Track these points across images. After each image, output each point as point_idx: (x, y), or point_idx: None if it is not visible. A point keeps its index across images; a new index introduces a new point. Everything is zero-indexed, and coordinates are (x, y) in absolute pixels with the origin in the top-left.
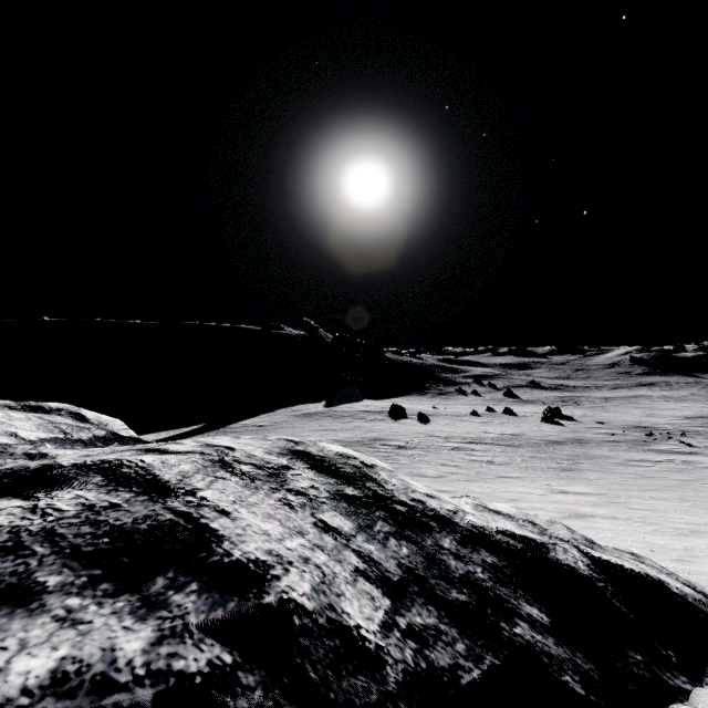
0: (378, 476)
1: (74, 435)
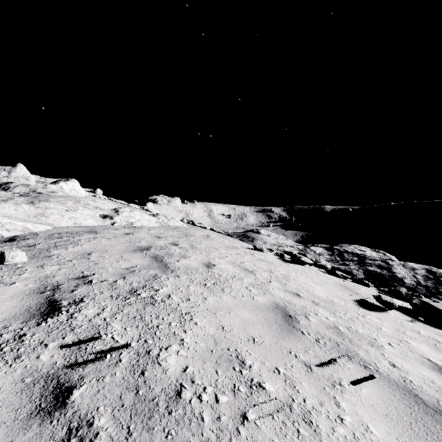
0: None
1: (382, 257)
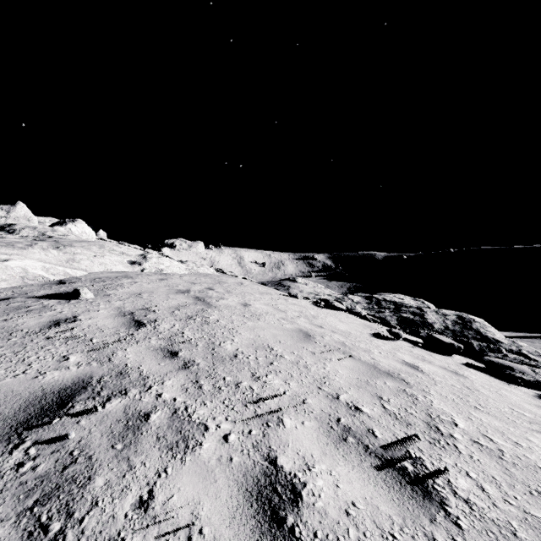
0: (474, 323)
1: (420, 305)
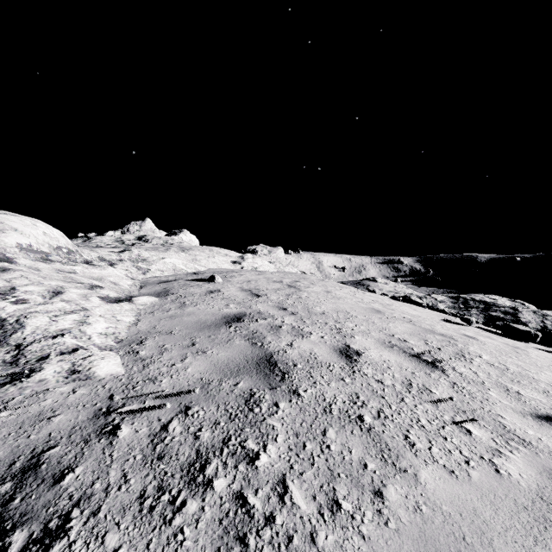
0: None
1: (517, 306)
